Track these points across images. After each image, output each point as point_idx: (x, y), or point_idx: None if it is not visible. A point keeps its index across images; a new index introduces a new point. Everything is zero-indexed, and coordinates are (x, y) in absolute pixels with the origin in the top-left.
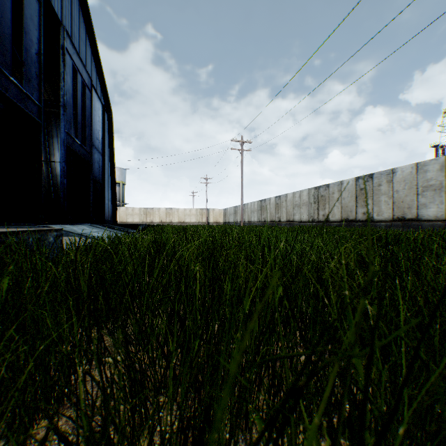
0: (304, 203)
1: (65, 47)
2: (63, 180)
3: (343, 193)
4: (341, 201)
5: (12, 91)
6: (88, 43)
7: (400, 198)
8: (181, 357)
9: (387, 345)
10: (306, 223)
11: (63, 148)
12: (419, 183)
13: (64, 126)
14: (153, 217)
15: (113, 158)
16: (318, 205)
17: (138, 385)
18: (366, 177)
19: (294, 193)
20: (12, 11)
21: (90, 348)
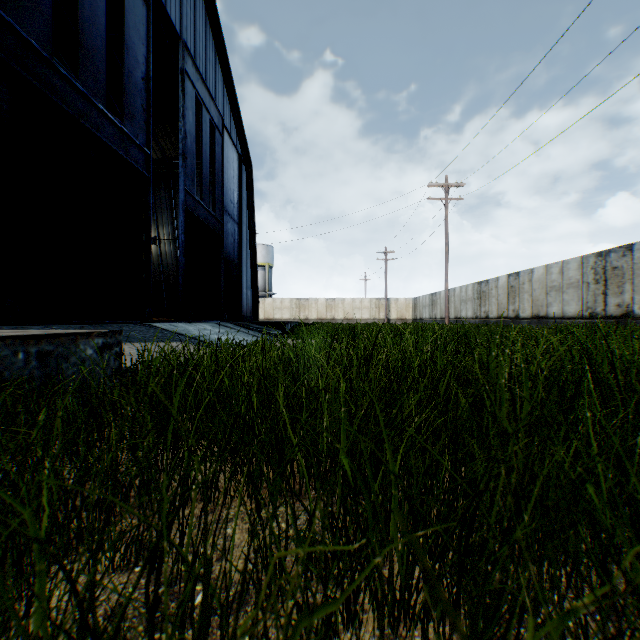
0: (571, 284)
1: (185, 70)
2: (181, 260)
3: None
4: None
5: (106, 131)
6: (219, 67)
7: None
8: None
9: None
10: (576, 320)
11: (182, 214)
12: None
13: (183, 183)
14: (309, 311)
15: (253, 229)
16: (605, 287)
17: None
18: None
19: (547, 266)
20: (106, 16)
21: None
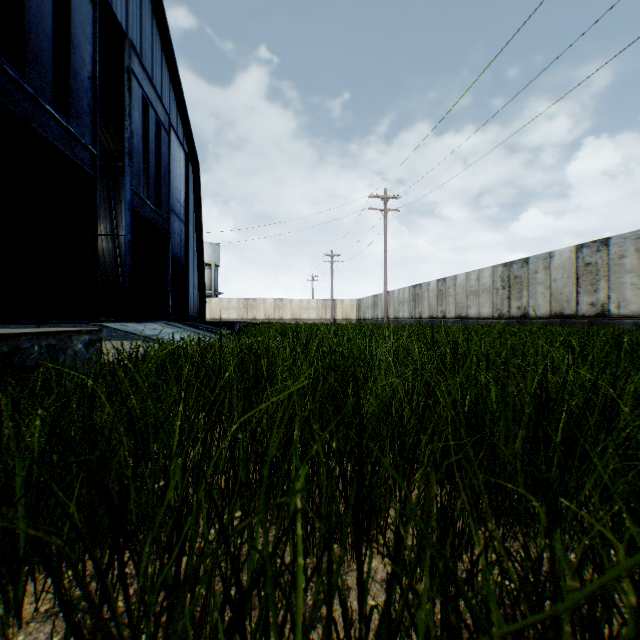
0: (485, 289)
1: (132, 70)
2: (128, 260)
3: (554, 271)
4: (550, 285)
5: (53, 131)
6: (165, 65)
7: None
8: None
9: None
10: (489, 320)
11: (129, 214)
12: None
13: (130, 182)
14: (257, 311)
15: (200, 228)
16: (509, 292)
17: None
18: (595, 244)
19: (468, 273)
20: (53, 16)
21: None
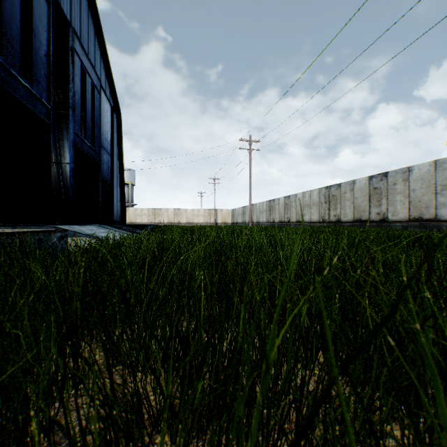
0: (315, 203)
1: (74, 49)
2: (72, 181)
3: (356, 192)
4: (354, 201)
5: (21, 92)
6: (97, 45)
7: (417, 197)
8: (181, 389)
9: (443, 379)
10: (317, 223)
11: (72, 149)
12: (438, 182)
13: (73, 127)
14: (161, 217)
15: (121, 159)
16: (329, 205)
17: (119, 444)
18: (380, 176)
19: (304, 193)
20: (21, 13)
21: (78, 369)
